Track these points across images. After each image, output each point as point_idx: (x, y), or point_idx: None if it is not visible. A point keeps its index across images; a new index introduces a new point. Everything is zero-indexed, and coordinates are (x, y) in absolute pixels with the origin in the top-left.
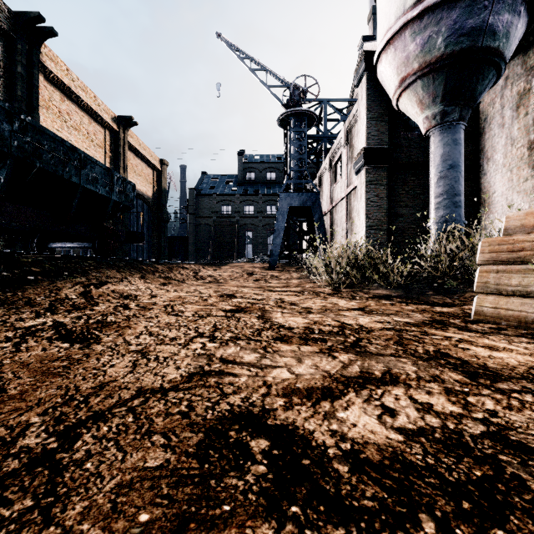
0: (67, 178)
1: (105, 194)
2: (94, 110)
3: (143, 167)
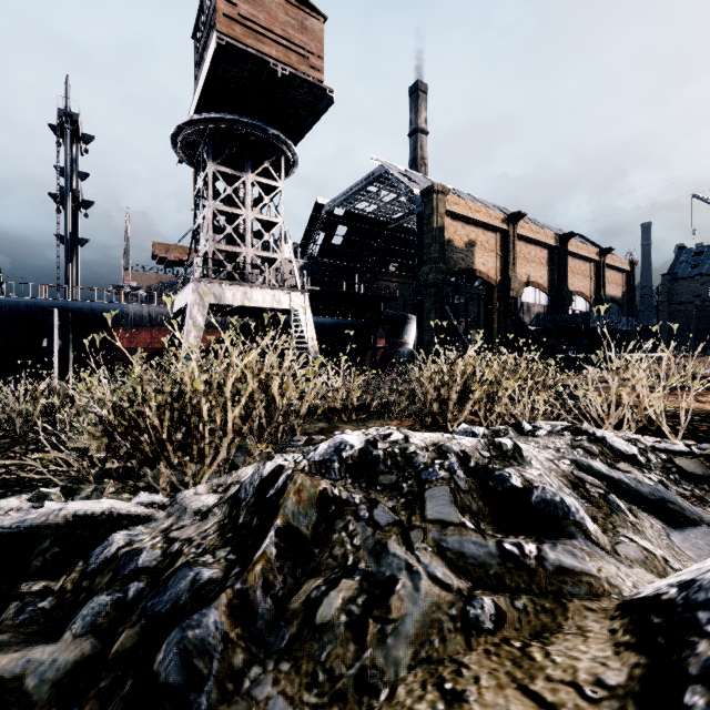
0: (617, 328)
1: (625, 329)
2: (587, 257)
3: (614, 274)
